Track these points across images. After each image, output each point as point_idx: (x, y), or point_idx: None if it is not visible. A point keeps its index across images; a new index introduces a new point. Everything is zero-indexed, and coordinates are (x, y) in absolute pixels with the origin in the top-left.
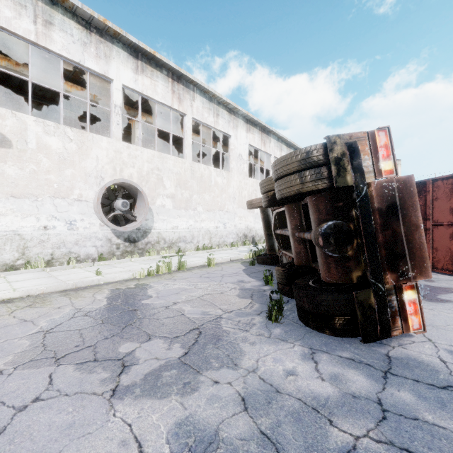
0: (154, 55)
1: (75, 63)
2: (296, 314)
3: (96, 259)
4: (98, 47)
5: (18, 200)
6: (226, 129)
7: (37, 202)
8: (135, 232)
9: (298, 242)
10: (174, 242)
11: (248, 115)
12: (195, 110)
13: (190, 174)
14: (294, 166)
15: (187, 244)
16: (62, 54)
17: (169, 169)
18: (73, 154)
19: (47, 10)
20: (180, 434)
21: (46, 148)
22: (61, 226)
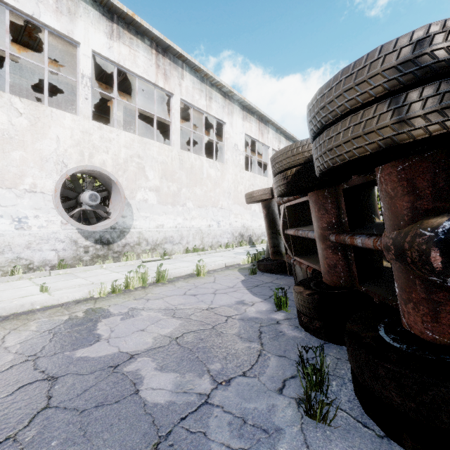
0: (133, 18)
1: (27, 16)
2: (350, 390)
3: (56, 266)
4: None
5: None
6: (220, 115)
7: None
8: (109, 232)
9: (332, 249)
10: (159, 243)
11: (244, 100)
12: (184, 90)
13: (178, 164)
14: (377, 83)
15: (174, 245)
16: (7, 2)
17: (153, 157)
18: (24, 132)
19: None
20: None
21: None
22: (5, 225)
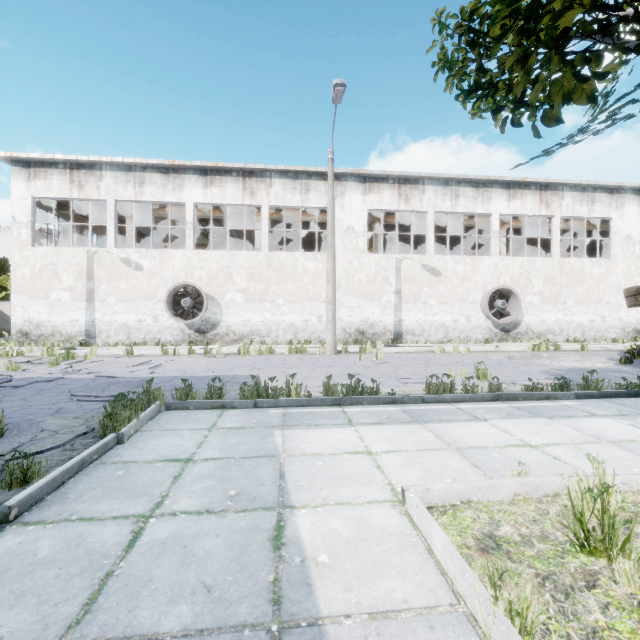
0: (524, 181)
1: (469, 213)
2: None
3: (482, 342)
4: (483, 196)
5: (443, 305)
6: (606, 213)
7: (451, 305)
8: (508, 324)
9: None
10: (541, 334)
11: None
12: (564, 208)
13: (559, 270)
14: (631, 293)
15: (555, 336)
16: (463, 212)
17: (537, 270)
18: (469, 273)
19: (456, 189)
20: (575, 367)
21: (456, 272)
22: (463, 320)
